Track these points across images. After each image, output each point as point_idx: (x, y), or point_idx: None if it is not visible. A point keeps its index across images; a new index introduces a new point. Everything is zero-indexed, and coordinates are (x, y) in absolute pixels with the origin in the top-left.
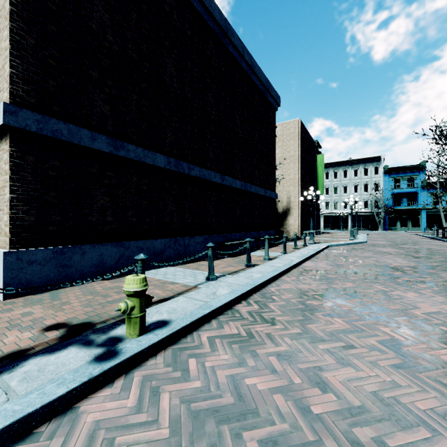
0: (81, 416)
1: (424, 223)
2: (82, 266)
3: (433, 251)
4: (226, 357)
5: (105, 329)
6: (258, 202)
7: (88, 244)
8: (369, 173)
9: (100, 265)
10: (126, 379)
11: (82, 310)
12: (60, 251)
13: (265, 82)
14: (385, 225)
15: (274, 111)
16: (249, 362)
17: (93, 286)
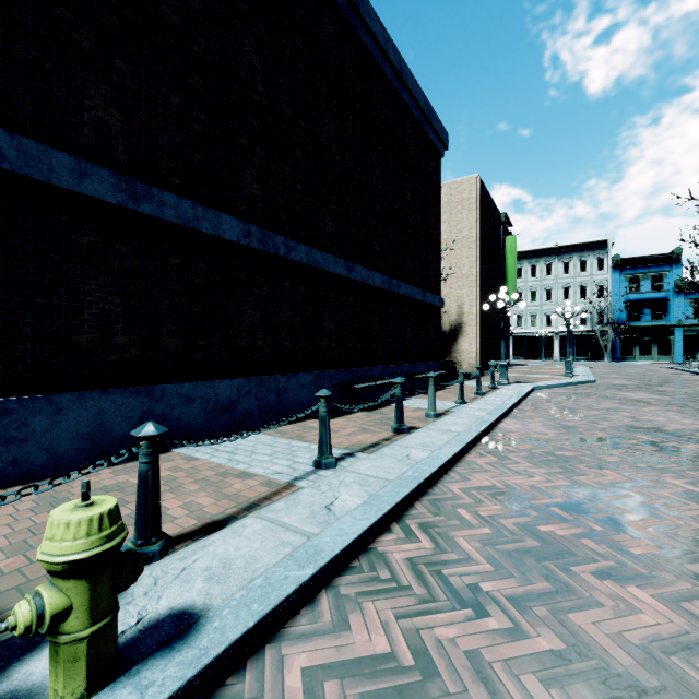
0: None
1: (680, 348)
2: (54, 438)
3: None
4: None
5: (5, 653)
6: (411, 313)
7: (68, 393)
8: (589, 268)
9: (98, 435)
10: None
11: None
12: None
13: (424, 104)
14: (615, 352)
15: (439, 157)
16: None
17: (73, 483)
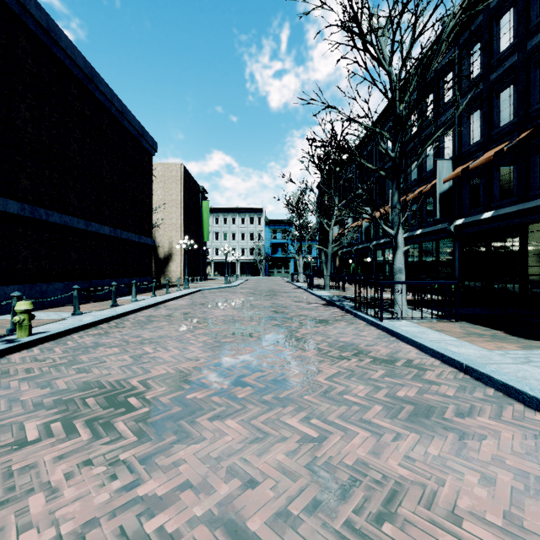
0: (10, 358)
1: (293, 269)
2: None
3: (272, 290)
4: (91, 338)
5: None
6: (131, 249)
7: None
8: (254, 223)
9: None
10: (28, 350)
11: None
12: None
13: (139, 128)
14: (266, 271)
15: (151, 156)
16: (104, 338)
17: None
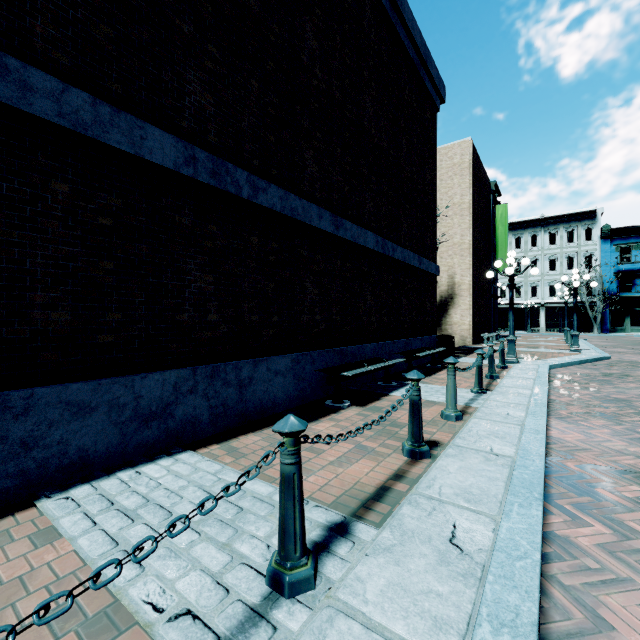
0: None
1: None
2: None
3: None
4: None
5: None
6: (406, 281)
7: None
8: (576, 239)
9: None
10: None
11: None
12: None
13: (421, 44)
14: (605, 323)
15: (434, 111)
16: None
17: None
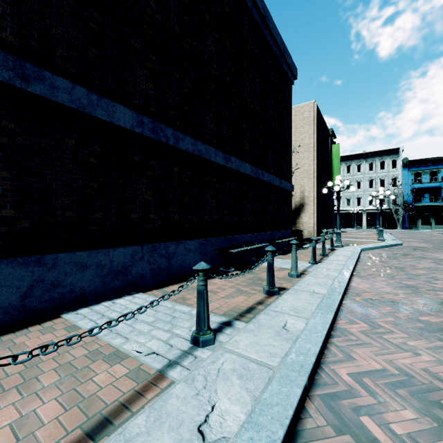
0: None
1: None
2: None
3: None
4: None
5: None
6: (271, 195)
7: None
8: (386, 167)
9: None
10: None
11: None
12: None
13: (280, 43)
14: (405, 223)
15: (290, 84)
16: None
17: None
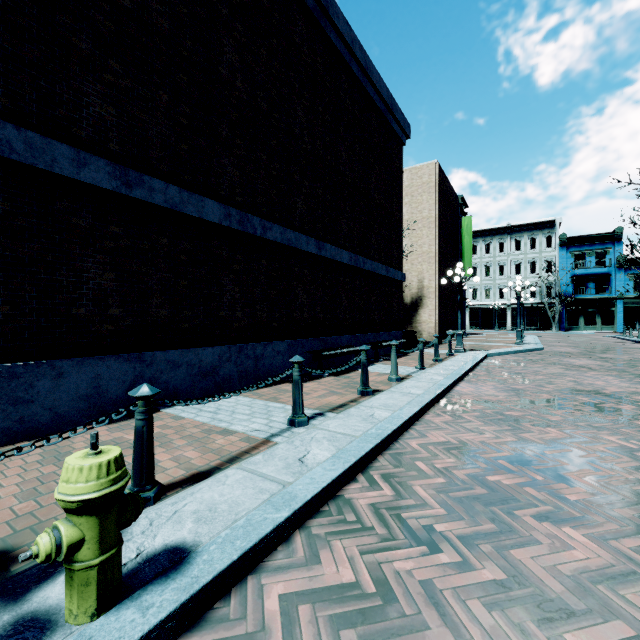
0: None
1: (621, 319)
2: (57, 399)
3: None
4: None
5: (25, 581)
6: (375, 287)
7: (69, 359)
8: (538, 245)
9: (95, 397)
10: None
11: (12, 507)
12: (7, 373)
13: (387, 97)
14: (562, 322)
15: (401, 145)
16: None
17: (74, 439)
